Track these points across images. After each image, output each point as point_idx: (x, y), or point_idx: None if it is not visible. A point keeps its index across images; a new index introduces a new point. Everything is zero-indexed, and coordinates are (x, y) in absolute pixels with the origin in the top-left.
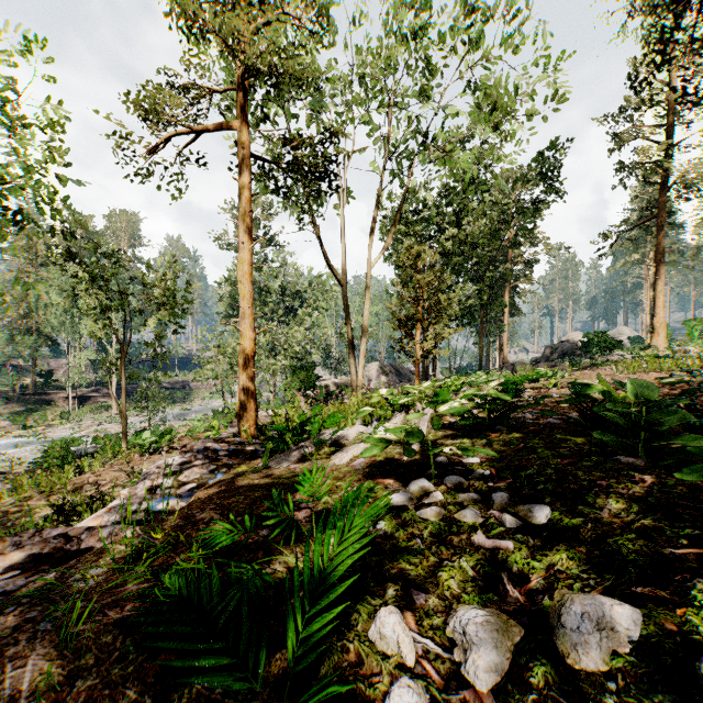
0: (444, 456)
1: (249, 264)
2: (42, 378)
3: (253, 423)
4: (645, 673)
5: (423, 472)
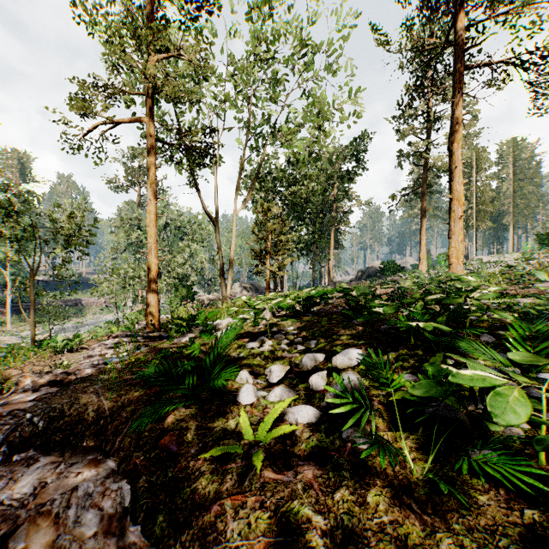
0: (276, 328)
1: (155, 214)
2: None
3: (157, 320)
4: (326, 374)
5: (264, 335)
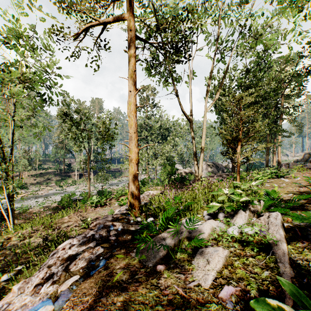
0: None
1: (134, 105)
2: (67, 166)
3: (137, 206)
4: None
5: None
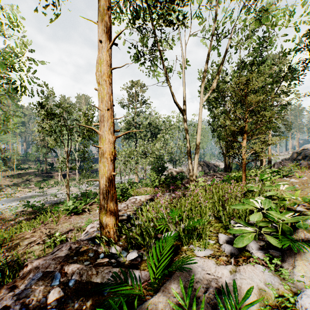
0: None
1: (108, 65)
2: (49, 166)
3: (112, 227)
4: None
5: None
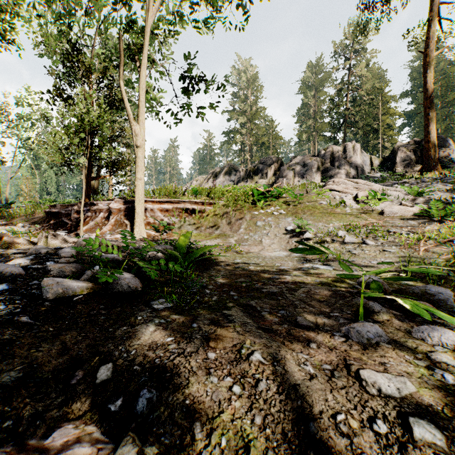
0: None
1: None
2: None
3: None
4: None
5: None
